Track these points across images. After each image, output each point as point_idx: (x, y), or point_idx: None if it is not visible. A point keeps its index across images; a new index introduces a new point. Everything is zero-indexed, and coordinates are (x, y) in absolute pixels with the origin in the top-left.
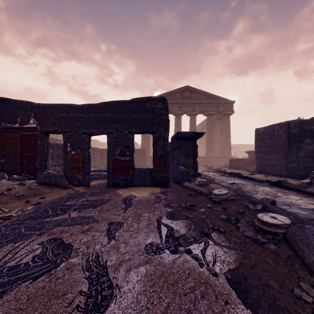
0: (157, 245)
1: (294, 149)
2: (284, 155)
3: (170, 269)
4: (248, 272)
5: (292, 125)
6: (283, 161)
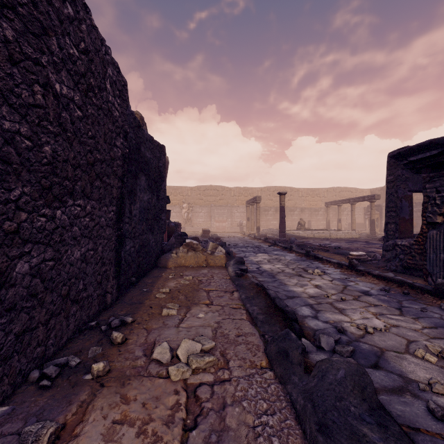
0: (331, 244)
1: (126, 193)
2: (119, 213)
3: (323, 243)
4: (309, 244)
5: (127, 111)
6: (116, 235)
